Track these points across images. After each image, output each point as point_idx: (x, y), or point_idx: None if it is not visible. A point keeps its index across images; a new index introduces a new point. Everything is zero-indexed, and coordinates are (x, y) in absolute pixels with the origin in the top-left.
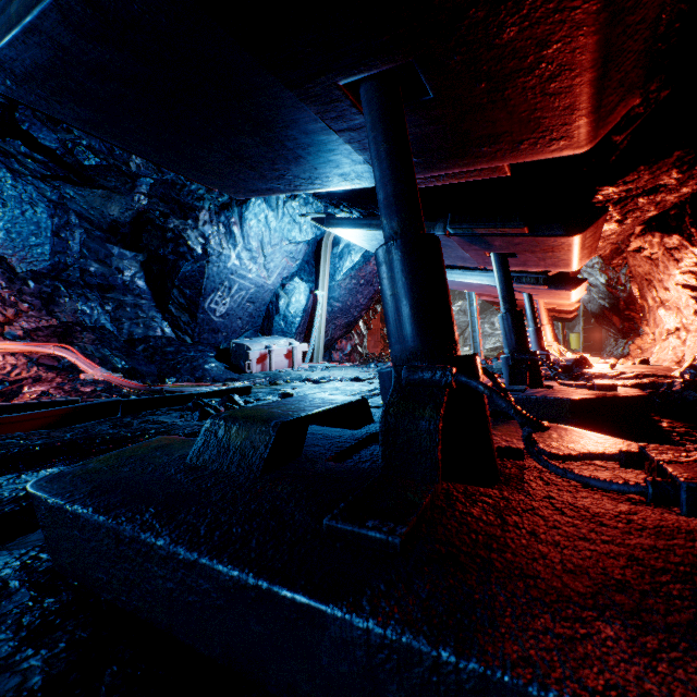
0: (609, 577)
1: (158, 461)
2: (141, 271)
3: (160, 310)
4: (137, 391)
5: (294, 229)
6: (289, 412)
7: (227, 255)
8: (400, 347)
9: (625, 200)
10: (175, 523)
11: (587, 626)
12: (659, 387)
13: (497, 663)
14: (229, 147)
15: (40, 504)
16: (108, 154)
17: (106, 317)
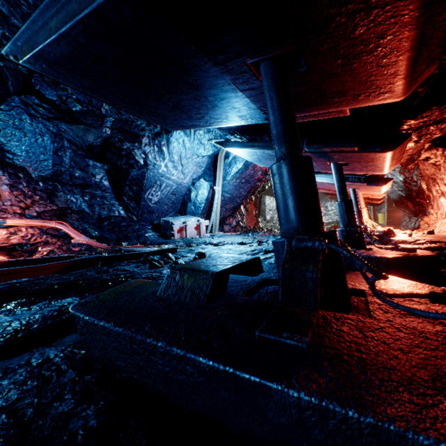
0: (440, 370)
1: (140, 295)
2: (106, 175)
3: (117, 200)
4: (106, 250)
5: (200, 148)
6: (216, 265)
7: (159, 165)
8: (288, 226)
9: (421, 128)
10: (165, 332)
11: (433, 399)
12: (443, 249)
13: (384, 418)
14: (172, 101)
15: (79, 320)
16: (88, 103)
17: (85, 204)
